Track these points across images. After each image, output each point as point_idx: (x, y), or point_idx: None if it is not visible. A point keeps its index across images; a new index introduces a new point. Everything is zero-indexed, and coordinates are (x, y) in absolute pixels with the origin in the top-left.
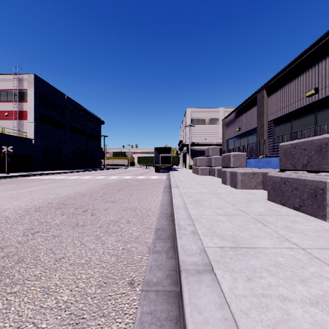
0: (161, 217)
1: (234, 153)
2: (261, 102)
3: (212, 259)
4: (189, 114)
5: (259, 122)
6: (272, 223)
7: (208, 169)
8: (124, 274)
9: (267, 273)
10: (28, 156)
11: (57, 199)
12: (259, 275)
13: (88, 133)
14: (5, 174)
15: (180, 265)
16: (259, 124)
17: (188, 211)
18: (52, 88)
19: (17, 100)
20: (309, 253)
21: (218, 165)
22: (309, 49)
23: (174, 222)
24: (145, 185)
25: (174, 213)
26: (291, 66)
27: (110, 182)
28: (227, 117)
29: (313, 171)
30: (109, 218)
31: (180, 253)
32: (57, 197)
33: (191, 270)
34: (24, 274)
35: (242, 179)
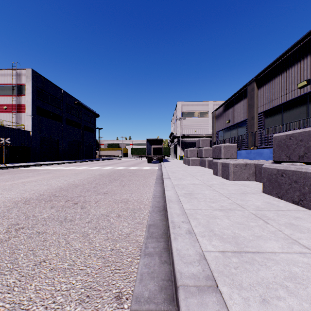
0: (153, 211)
1: (225, 144)
2: (251, 94)
3: (214, 269)
4: (180, 107)
5: (249, 114)
6: (273, 220)
7: (199, 160)
8: (110, 283)
9: (284, 290)
10: (26, 147)
11: (49, 190)
12: (276, 295)
13: (84, 125)
14: (3, 165)
15: (177, 278)
16: (249, 116)
17: (182, 205)
18: (49, 82)
19: (16, 94)
20: None
21: (208, 156)
22: (301, 41)
23: (166, 217)
24: (137, 176)
25: (167, 207)
26: (282, 58)
27: (103, 172)
28: (217, 110)
29: (310, 163)
30: (99, 212)
31: (176, 260)
32: (50, 188)
33: (190, 285)
34: None
35: (234, 170)
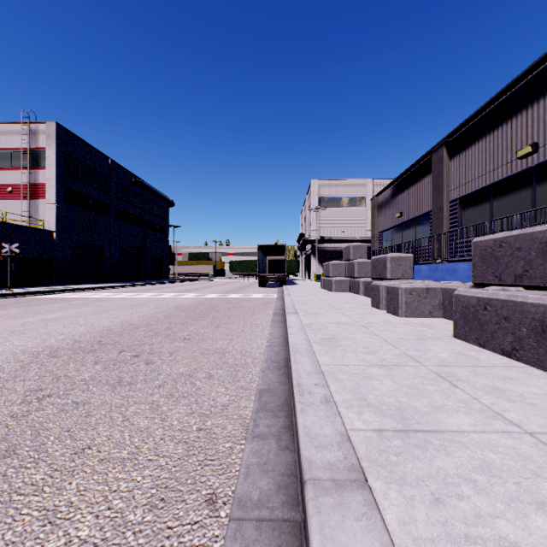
0: (268, 368)
1: (393, 255)
2: (439, 168)
3: (362, 457)
4: (315, 189)
5: (435, 203)
6: (466, 381)
7: (348, 283)
8: (198, 481)
9: (469, 486)
10: (46, 259)
11: (90, 334)
12: (456, 492)
13: (147, 221)
14: (6, 290)
15: (303, 469)
16: (435, 205)
17: (316, 358)
18: (86, 146)
19: (28, 166)
20: (543, 444)
21: (364, 275)
22: (522, 77)
23: (290, 377)
24: (241, 309)
25: (291, 362)
26: (491, 106)
27: (182, 304)
28: (381, 195)
29: (534, 287)
30: (177, 370)
31: (303, 443)
32: (91, 331)
33: (324, 479)
34: (13, 481)
35: (407, 299)
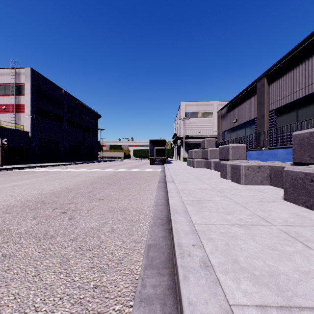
0: (155, 224)
1: (233, 145)
2: (261, 91)
3: None
4: (183, 107)
5: (258, 112)
6: None
7: (204, 162)
8: None
9: None
10: (25, 148)
11: (38, 195)
12: None
13: (85, 126)
14: None
15: None
16: (258, 114)
17: (190, 218)
18: (49, 82)
19: (15, 94)
20: None
21: (214, 157)
22: None
23: (171, 233)
24: (138, 178)
25: (172, 221)
26: (297, 49)
27: (103, 175)
28: (223, 109)
29: None
30: (90, 224)
31: None
32: (40, 193)
33: None
34: None
35: (246, 173)
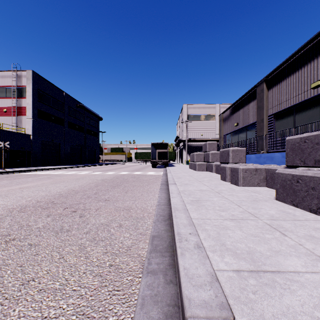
0: (158, 220)
1: (233, 148)
2: (261, 96)
3: (228, 294)
4: (185, 110)
5: (258, 117)
6: (291, 231)
7: (205, 165)
8: (107, 309)
9: None
10: (26, 151)
11: (47, 197)
12: None
13: (86, 129)
14: (2, 170)
15: (185, 307)
16: (258, 118)
17: (189, 214)
18: (50, 84)
19: (16, 96)
20: None
21: (215, 160)
22: (314, 38)
23: (172, 227)
24: (141, 181)
25: (173, 217)
26: (294, 57)
27: (106, 178)
28: (225, 113)
29: None
30: (99, 221)
31: (184, 282)
32: (48, 195)
33: (201, 317)
34: None
35: (244, 175)
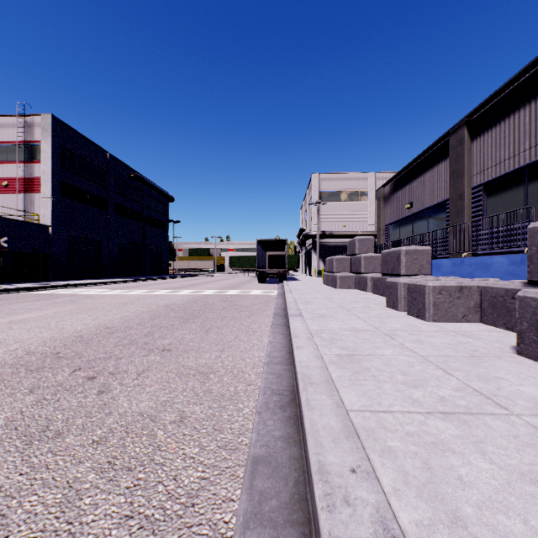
0: (267, 407)
1: (408, 248)
2: (459, 152)
3: None
4: (316, 183)
5: (453, 190)
6: None
7: (353, 279)
8: None
9: None
10: (41, 254)
11: (51, 341)
12: None
13: (147, 216)
14: None
15: None
16: (453, 193)
17: (339, 397)
18: (83, 139)
19: (24, 160)
20: None
21: (372, 270)
22: None
23: (300, 428)
24: (238, 308)
25: (302, 405)
26: (526, 74)
27: (174, 301)
28: (387, 186)
29: None
30: (137, 405)
31: None
32: (55, 337)
33: None
34: None
35: (436, 300)
